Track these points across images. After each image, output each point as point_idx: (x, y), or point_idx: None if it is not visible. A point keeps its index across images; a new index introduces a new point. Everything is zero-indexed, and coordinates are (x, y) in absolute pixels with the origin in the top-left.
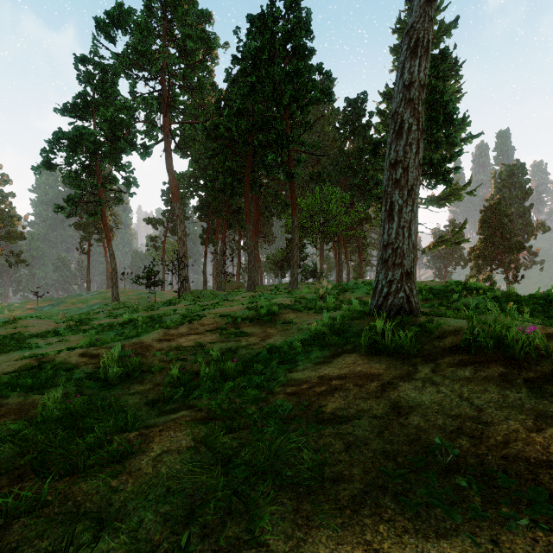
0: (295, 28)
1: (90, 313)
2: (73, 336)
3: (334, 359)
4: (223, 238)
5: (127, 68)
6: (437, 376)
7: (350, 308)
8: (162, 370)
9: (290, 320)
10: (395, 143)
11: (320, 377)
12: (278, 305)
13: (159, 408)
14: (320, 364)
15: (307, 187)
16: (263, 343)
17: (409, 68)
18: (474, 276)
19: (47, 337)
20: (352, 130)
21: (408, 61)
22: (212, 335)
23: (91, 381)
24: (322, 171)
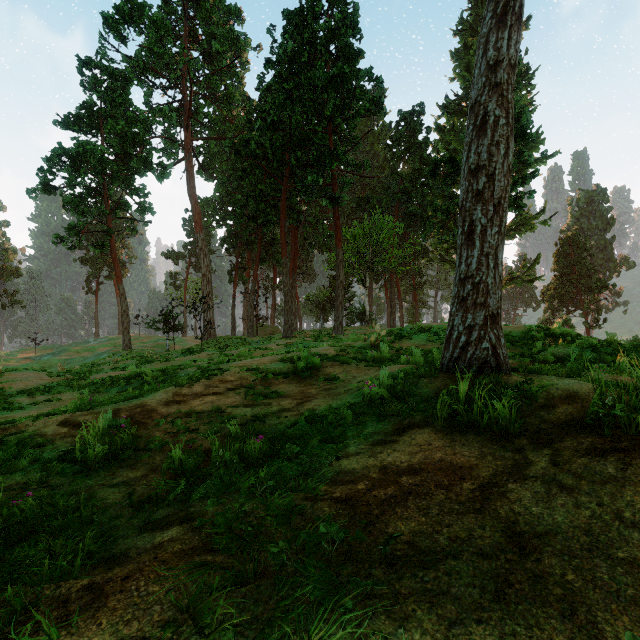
0: (339, 25)
1: (94, 364)
2: (66, 394)
3: (400, 436)
4: (255, 275)
5: (141, 74)
6: (564, 473)
7: (410, 360)
8: (163, 446)
9: (335, 376)
10: (476, 143)
11: (382, 468)
12: (320, 356)
13: (146, 513)
14: (379, 444)
15: (353, 215)
16: (301, 408)
17: (496, 42)
18: (548, 319)
19: (35, 395)
20: (407, 149)
21: (493, 33)
22: (236, 396)
23: (63, 464)
24: (372, 196)
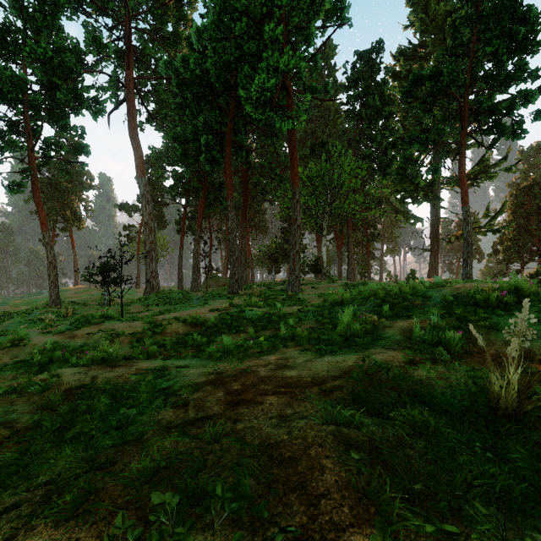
0: None
1: None
2: None
3: None
4: (199, 222)
5: (75, 2)
6: None
7: None
8: None
9: None
10: None
11: None
12: None
13: None
14: None
15: (305, 166)
16: None
17: None
18: (502, 271)
19: None
20: (366, 86)
21: None
22: None
23: None
24: (327, 141)
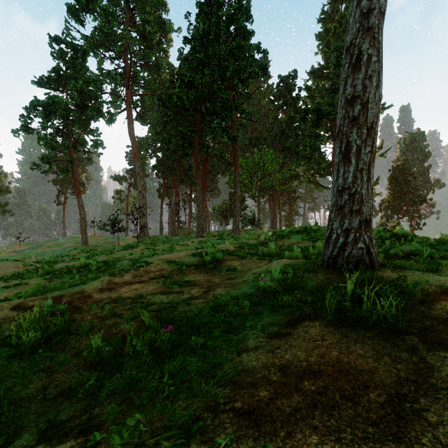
0: (237, 12)
1: (59, 256)
2: (32, 279)
3: (293, 329)
4: (176, 192)
5: (95, 48)
6: None
7: (292, 255)
8: (91, 330)
9: (235, 268)
10: (352, 77)
11: (281, 368)
12: (223, 251)
13: (55, 409)
14: (276, 337)
15: (246, 149)
16: (207, 296)
17: None
18: (384, 223)
19: (10, 280)
20: (285, 102)
21: None
22: (156, 284)
23: (0, 349)
24: (259, 136)
